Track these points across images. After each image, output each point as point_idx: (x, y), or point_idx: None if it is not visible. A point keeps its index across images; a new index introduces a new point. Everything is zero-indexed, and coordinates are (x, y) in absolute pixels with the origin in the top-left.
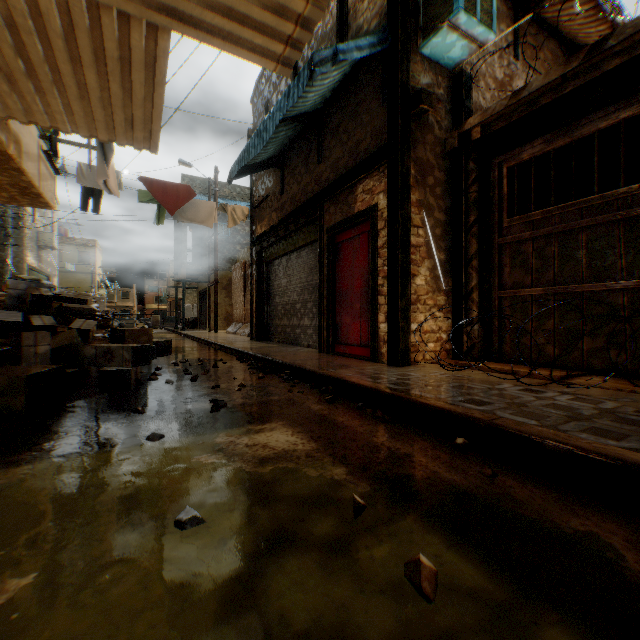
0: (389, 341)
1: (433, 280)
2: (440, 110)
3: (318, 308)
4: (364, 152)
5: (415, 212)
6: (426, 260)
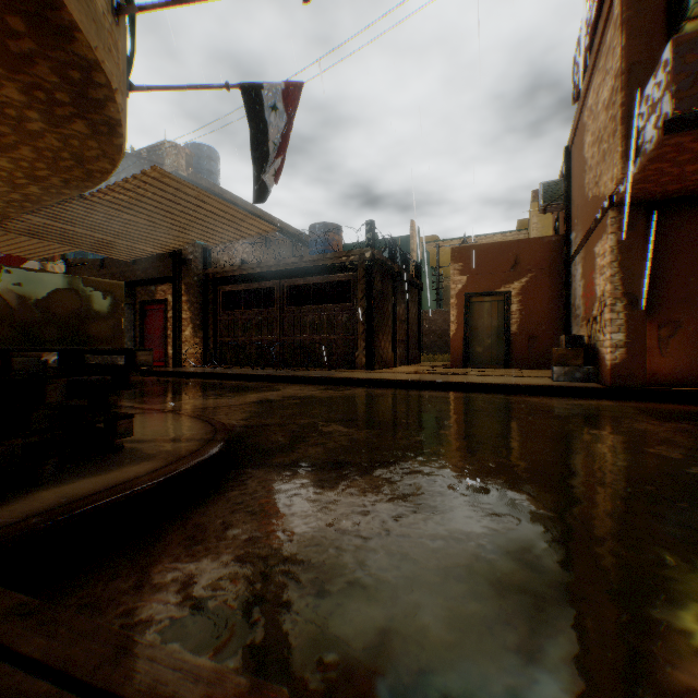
0: (173, 358)
1: (194, 332)
2: (197, 262)
3: (134, 343)
4: (162, 273)
5: (185, 305)
6: (191, 324)
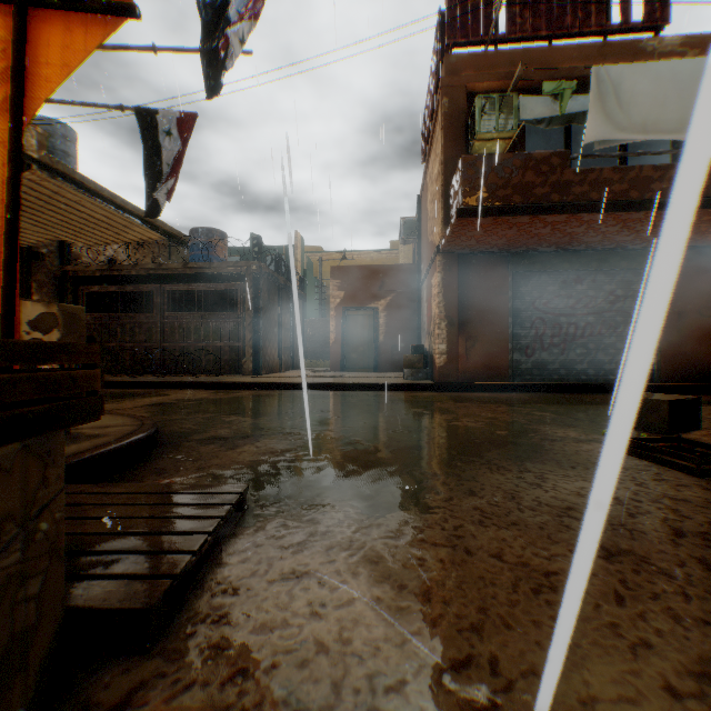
0: None
1: None
2: (54, 257)
3: None
4: None
5: None
6: None
